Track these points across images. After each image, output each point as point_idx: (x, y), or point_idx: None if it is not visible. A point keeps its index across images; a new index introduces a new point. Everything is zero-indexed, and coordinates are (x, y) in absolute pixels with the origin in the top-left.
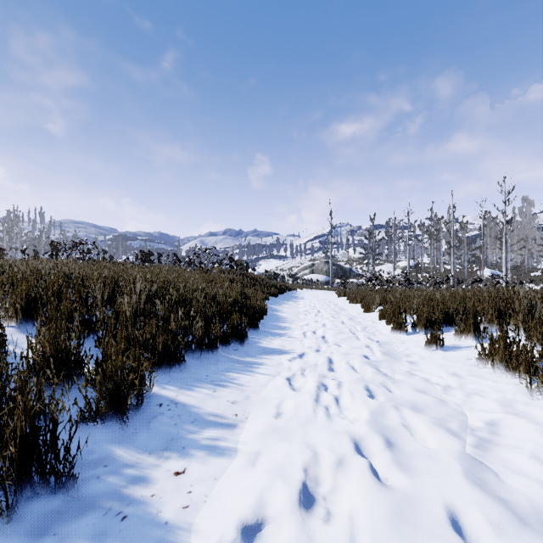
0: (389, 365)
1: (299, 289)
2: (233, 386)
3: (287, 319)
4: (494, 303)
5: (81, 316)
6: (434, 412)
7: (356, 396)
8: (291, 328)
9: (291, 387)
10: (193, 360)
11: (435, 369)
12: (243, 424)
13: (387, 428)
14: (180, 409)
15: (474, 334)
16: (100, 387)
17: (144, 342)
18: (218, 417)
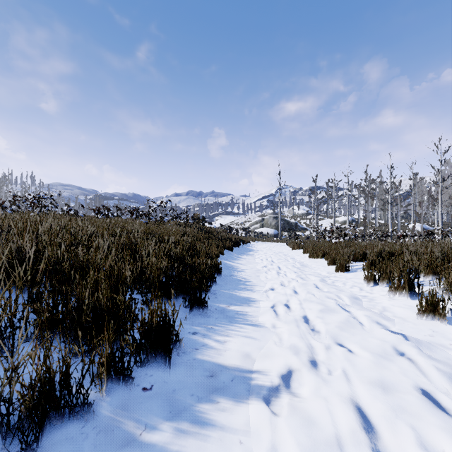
0: None
1: (252, 242)
2: None
3: (245, 282)
4: None
5: None
6: None
7: None
8: (254, 301)
9: None
10: None
11: None
12: None
13: None
14: None
15: None
16: None
17: None
18: None
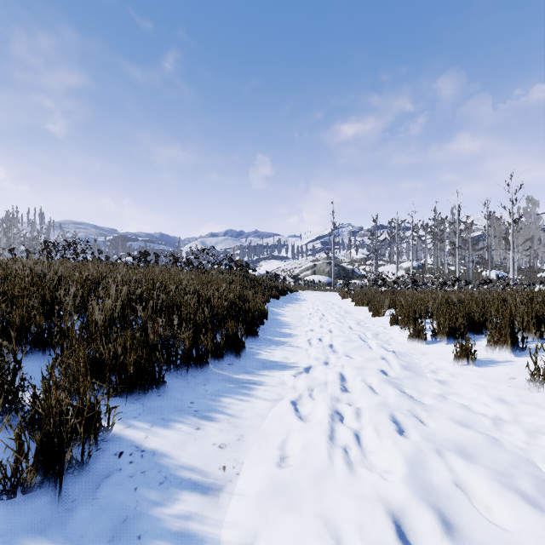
0: (416, 385)
1: (301, 291)
2: (223, 418)
3: (289, 324)
4: (530, 308)
5: (36, 326)
6: (497, 465)
7: (385, 437)
8: (294, 335)
9: (297, 419)
10: (178, 379)
11: (474, 392)
12: (233, 486)
13: (440, 499)
14: (146, 460)
15: (511, 346)
16: (19, 441)
17: (115, 359)
18: (198, 473)
